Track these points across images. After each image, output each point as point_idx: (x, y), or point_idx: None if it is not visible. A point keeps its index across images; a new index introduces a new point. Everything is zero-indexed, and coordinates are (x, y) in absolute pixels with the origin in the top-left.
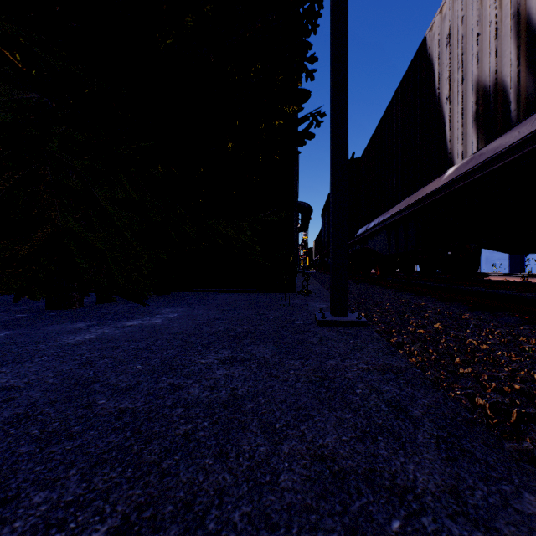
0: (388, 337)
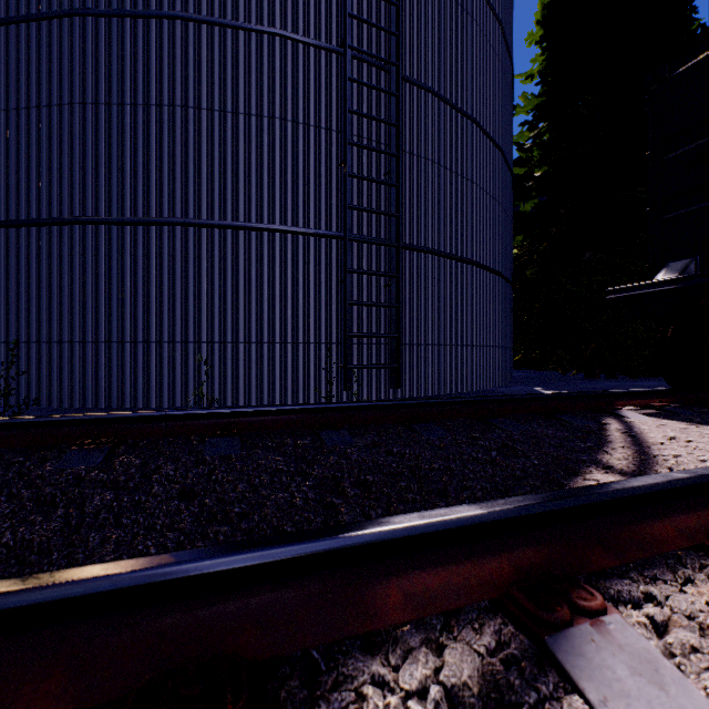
0: None
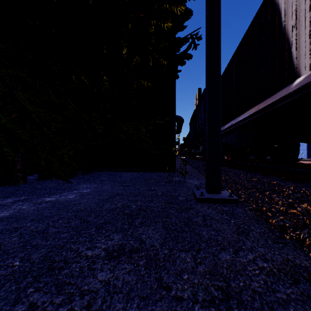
0: (266, 219)
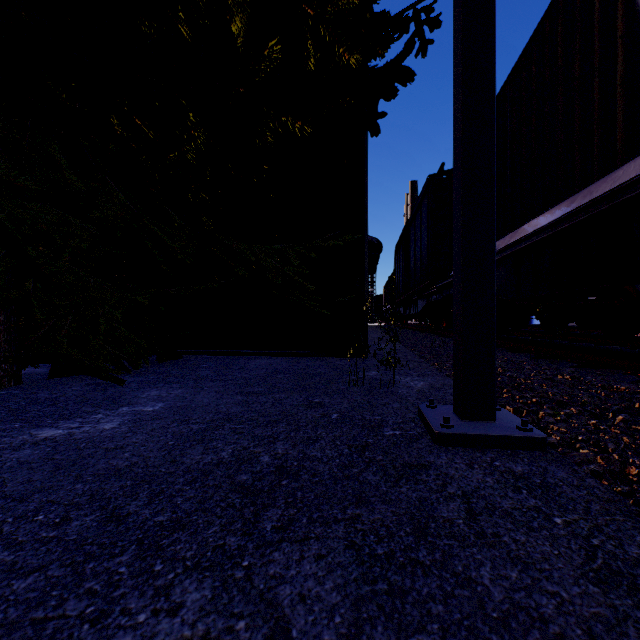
0: None
